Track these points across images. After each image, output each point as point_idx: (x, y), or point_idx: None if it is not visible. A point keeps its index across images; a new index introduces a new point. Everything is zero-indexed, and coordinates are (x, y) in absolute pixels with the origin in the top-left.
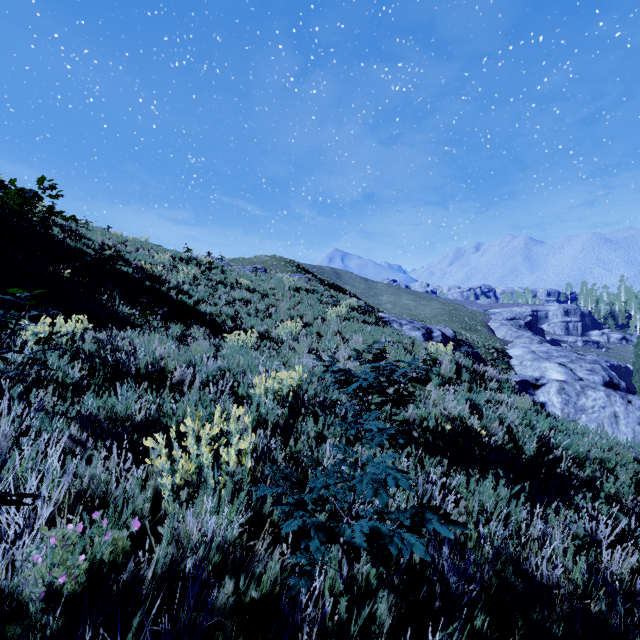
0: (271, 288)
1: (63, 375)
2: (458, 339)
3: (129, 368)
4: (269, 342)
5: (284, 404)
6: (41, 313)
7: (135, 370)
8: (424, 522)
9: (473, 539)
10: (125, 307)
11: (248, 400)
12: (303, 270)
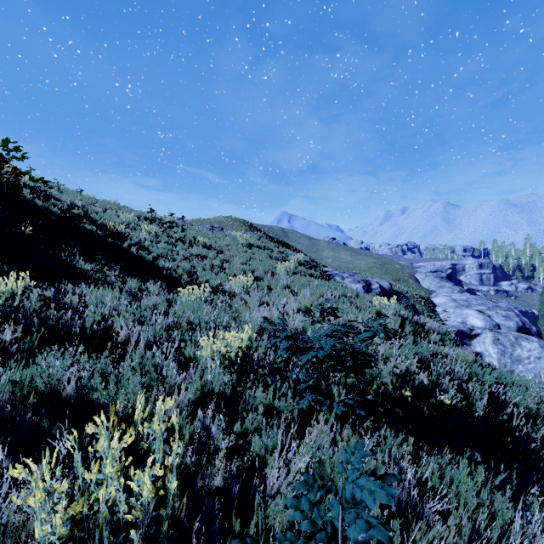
0: (226, 245)
1: None
2: (393, 290)
3: (71, 328)
4: (222, 296)
5: (232, 368)
6: None
7: (81, 328)
8: None
9: None
10: (85, 263)
11: (195, 361)
12: (255, 229)
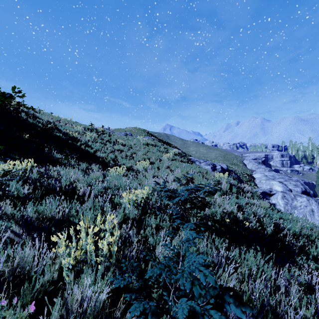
0: (134, 144)
1: (18, 192)
2: (229, 170)
3: (56, 187)
4: (132, 172)
5: (139, 207)
6: (1, 159)
7: (59, 188)
8: (224, 304)
9: (247, 294)
10: (57, 154)
11: (119, 205)
12: (150, 134)
